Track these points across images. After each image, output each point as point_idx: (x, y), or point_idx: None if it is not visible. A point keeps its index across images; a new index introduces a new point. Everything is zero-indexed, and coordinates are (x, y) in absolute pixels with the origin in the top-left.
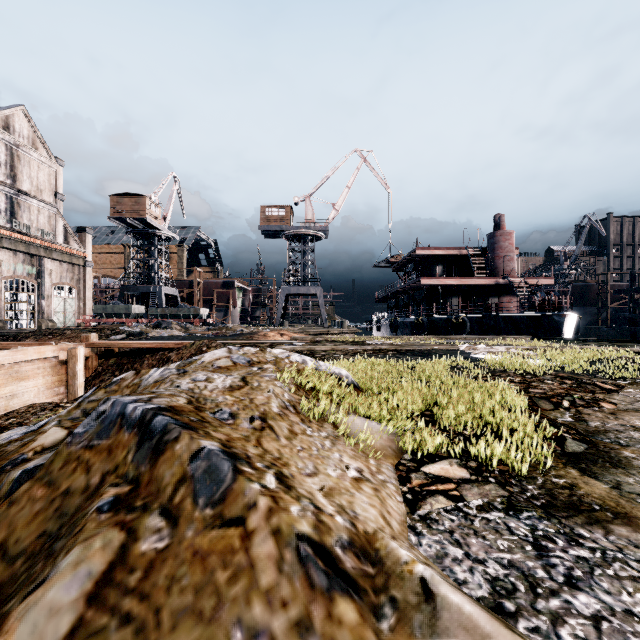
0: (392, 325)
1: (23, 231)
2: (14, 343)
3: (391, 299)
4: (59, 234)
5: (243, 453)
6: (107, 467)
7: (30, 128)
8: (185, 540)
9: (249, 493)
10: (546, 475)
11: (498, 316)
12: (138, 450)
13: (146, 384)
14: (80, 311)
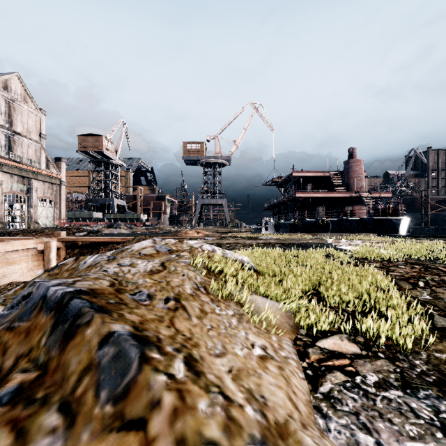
0: (276, 226)
1: (17, 160)
2: (6, 238)
3: (275, 208)
4: (42, 162)
5: (154, 336)
6: (22, 350)
7: (22, 88)
8: (79, 445)
9: (153, 387)
10: (427, 350)
11: (352, 219)
12: (51, 333)
13: (81, 268)
14: (57, 216)
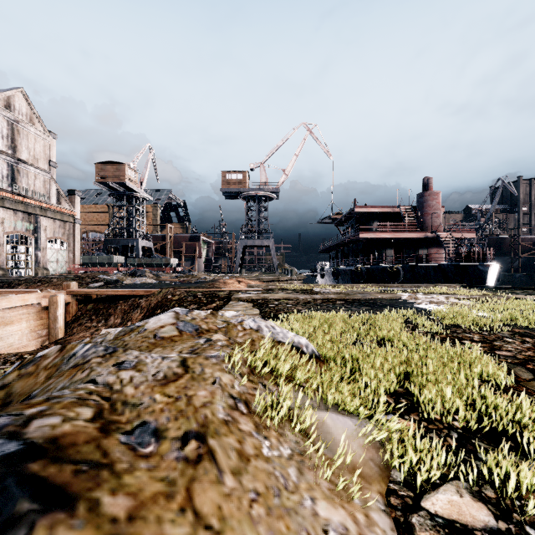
0: (334, 273)
1: (22, 193)
2: (4, 291)
3: (333, 250)
4: (52, 196)
5: None
6: None
7: (28, 107)
8: None
9: None
10: None
11: (428, 266)
12: None
13: (65, 367)
14: (70, 261)
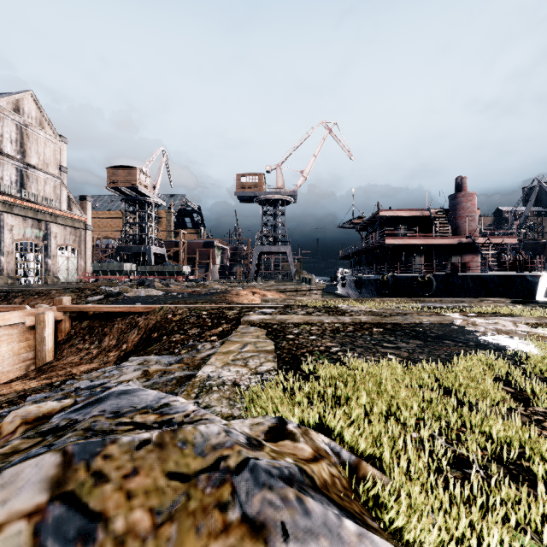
0: (357, 282)
1: (31, 199)
2: None
3: (354, 257)
4: (63, 202)
5: None
6: None
7: (38, 110)
8: None
9: None
10: None
11: (466, 275)
12: None
13: None
14: (81, 268)
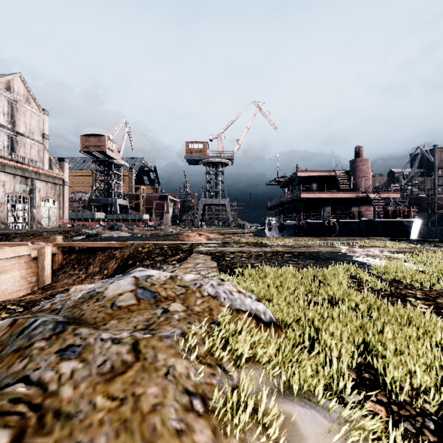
0: (280, 227)
1: (20, 161)
2: (1, 243)
3: (278, 208)
4: (45, 163)
5: None
6: None
7: (25, 89)
8: None
9: None
10: None
11: (360, 221)
12: None
13: (8, 349)
14: (60, 216)
